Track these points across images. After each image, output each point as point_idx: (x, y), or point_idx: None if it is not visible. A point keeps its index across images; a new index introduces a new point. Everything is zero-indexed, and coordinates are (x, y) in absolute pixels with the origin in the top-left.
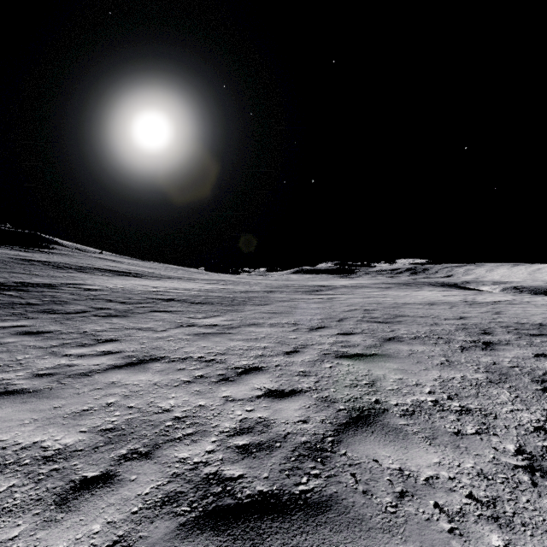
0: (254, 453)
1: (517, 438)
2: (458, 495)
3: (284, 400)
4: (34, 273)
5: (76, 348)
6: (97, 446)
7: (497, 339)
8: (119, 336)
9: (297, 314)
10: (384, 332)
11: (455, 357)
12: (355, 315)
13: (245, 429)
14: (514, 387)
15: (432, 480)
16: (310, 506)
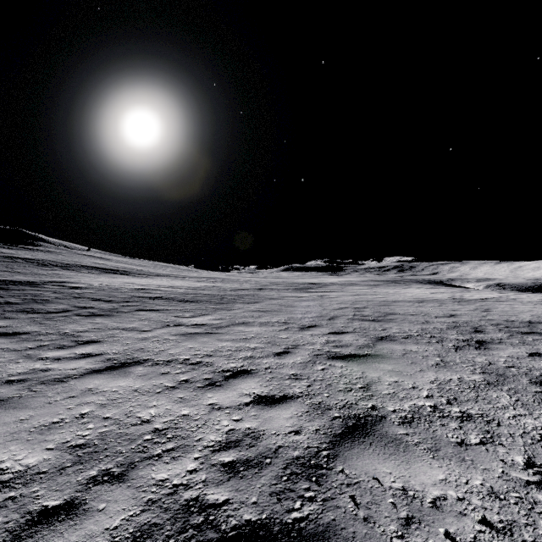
0: (241, 472)
1: (524, 449)
2: (470, 520)
3: (274, 407)
4: (17, 271)
5: (54, 350)
6: (64, 467)
7: (489, 338)
8: (101, 337)
9: (288, 312)
10: (376, 330)
11: (450, 357)
12: (345, 313)
13: (232, 442)
14: (513, 389)
15: (439, 502)
16: (305, 539)
